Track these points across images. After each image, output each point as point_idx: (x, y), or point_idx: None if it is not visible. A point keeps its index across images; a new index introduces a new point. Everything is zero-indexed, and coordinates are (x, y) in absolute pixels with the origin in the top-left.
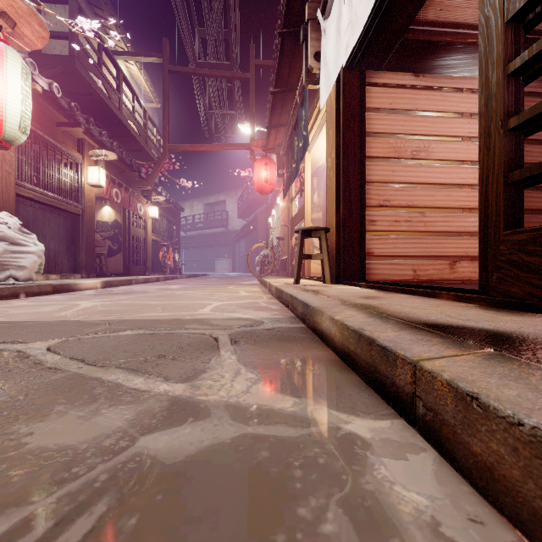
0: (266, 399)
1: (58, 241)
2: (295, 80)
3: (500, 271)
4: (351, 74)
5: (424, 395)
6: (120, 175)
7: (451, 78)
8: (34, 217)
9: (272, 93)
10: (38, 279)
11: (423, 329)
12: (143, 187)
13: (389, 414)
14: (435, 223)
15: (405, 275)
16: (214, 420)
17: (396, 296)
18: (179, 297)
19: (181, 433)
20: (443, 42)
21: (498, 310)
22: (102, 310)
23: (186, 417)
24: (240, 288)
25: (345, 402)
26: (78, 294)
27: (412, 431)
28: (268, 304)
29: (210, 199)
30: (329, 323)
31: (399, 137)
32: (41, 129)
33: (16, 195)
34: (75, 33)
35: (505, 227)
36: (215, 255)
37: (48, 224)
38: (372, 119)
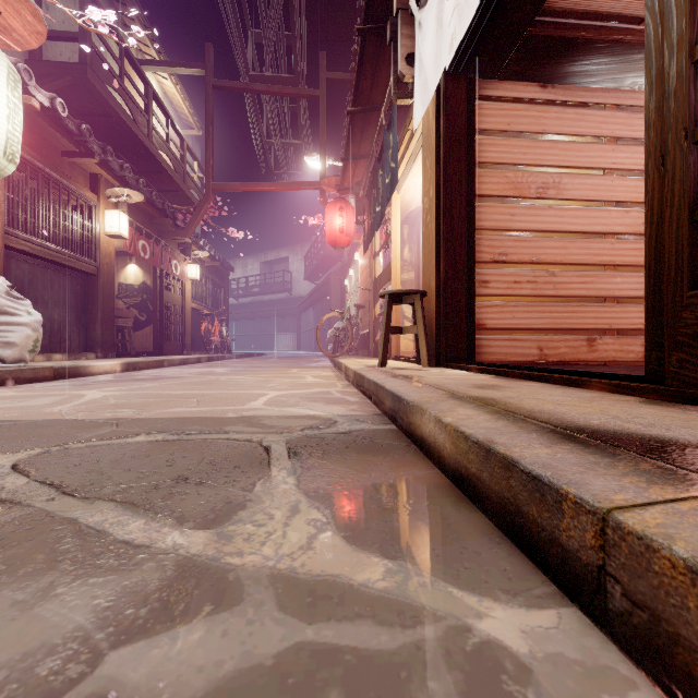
0: (339, 562)
1: (64, 310)
2: (379, 95)
3: (682, 349)
4: (456, 84)
5: (627, 576)
6: (149, 223)
7: (590, 90)
8: (31, 277)
9: (349, 113)
10: (36, 359)
11: (591, 442)
12: (180, 239)
13: (549, 595)
14: (568, 285)
15: (528, 355)
16: (248, 610)
17: (524, 385)
18: (224, 385)
19: (186, 641)
20: (580, 40)
21: (684, 407)
22: (114, 403)
23: (201, 602)
24: (306, 372)
25: (470, 569)
26: (88, 380)
27: (600, 636)
28: (344, 394)
29: (269, 256)
30: (435, 426)
31: (520, 169)
32: (40, 159)
33: (6, 247)
34: (88, 33)
35: (690, 285)
36: (275, 328)
37: (51, 287)
38: (483, 145)
